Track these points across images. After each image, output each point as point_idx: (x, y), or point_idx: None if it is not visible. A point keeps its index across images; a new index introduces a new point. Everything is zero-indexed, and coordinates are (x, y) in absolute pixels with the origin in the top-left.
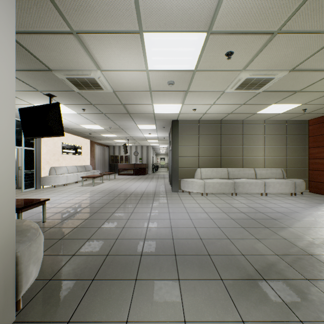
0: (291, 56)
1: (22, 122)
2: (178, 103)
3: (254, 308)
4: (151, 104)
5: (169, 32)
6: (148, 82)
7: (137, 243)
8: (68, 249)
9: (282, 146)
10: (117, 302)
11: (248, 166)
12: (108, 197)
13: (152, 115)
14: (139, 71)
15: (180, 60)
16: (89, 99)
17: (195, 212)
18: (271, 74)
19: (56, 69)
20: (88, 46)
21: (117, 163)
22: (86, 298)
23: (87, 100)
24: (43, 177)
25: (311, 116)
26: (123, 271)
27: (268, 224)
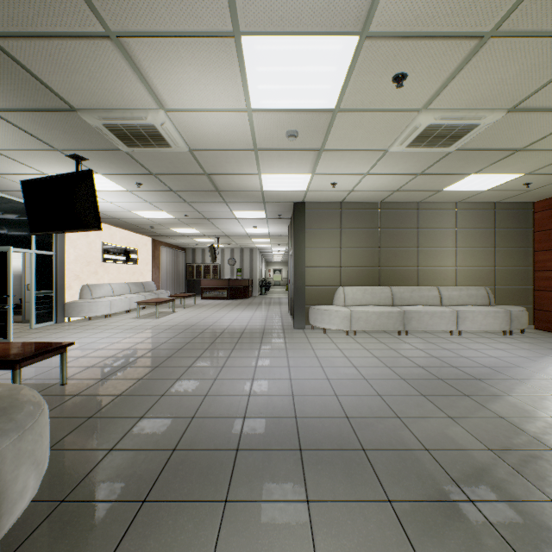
0: (513, 83)
1: (26, 206)
2: (306, 171)
3: None
4: (257, 173)
5: (290, 35)
6: (250, 133)
7: (231, 426)
8: (101, 438)
9: (487, 248)
10: (188, 551)
11: (427, 284)
12: (182, 338)
13: (259, 193)
14: (235, 111)
15: (310, 90)
16: (147, 165)
17: (336, 367)
18: (473, 116)
19: (84, 107)
20: (139, 63)
21: (199, 279)
22: (128, 543)
23: (144, 167)
24: (70, 302)
25: (538, 196)
26: (203, 482)
27: (467, 388)
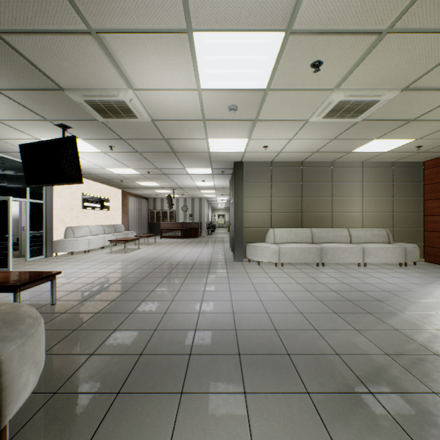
0: (406, 68)
1: (23, 164)
2: (243, 137)
3: (359, 439)
4: (205, 138)
5: (231, 31)
6: (200, 107)
7: (185, 336)
8: (84, 346)
9: (387, 198)
10: (153, 429)
11: (339, 226)
12: (145, 269)
13: (207, 154)
14: (188, 90)
15: (247, 74)
16: (118, 132)
17: (267, 291)
18: (375, 94)
19: (70, 87)
20: (114, 53)
21: (158, 222)
22: (107, 423)
23: (116, 133)
24: (56, 241)
25: (427, 156)
26: (163, 379)
27: (370, 307)
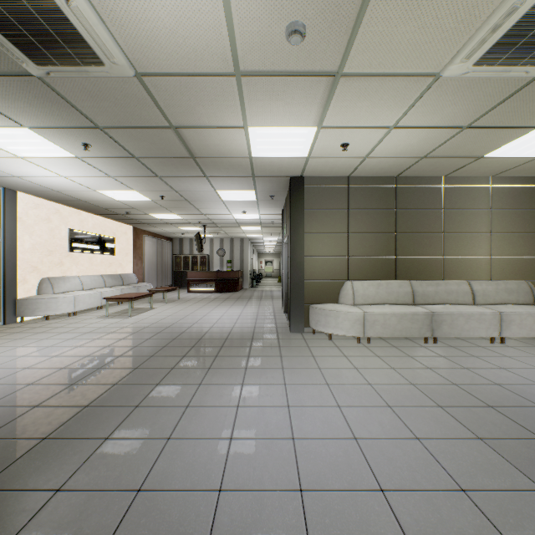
0: None
1: None
2: (310, 121)
3: None
4: (243, 125)
5: None
6: (227, 32)
7: None
8: None
9: (528, 234)
10: None
11: (454, 277)
12: (146, 349)
13: (247, 162)
14: None
15: None
16: (84, 108)
17: (360, 406)
18: None
19: None
20: None
21: (186, 270)
22: None
23: (82, 113)
24: (22, 299)
25: None
26: None
27: None
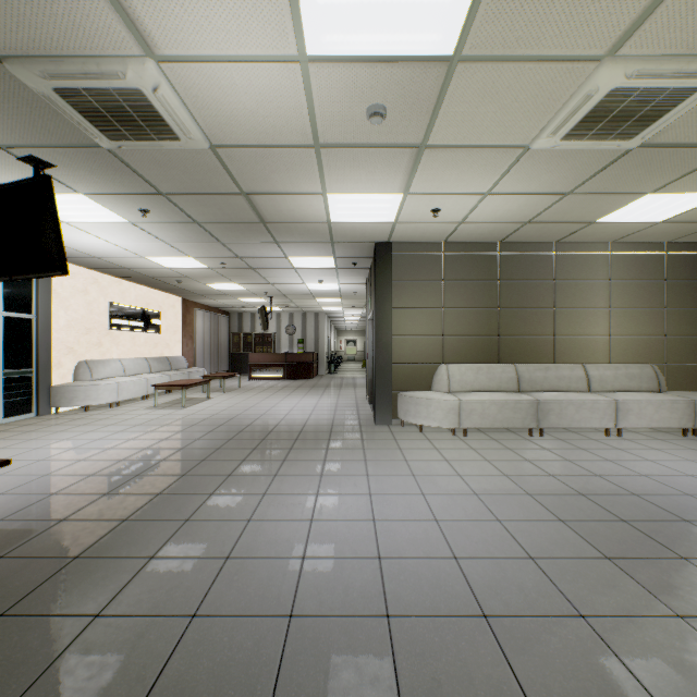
0: None
1: None
2: (395, 188)
3: None
4: (321, 192)
5: None
6: (307, 112)
7: (262, 643)
8: None
9: (653, 309)
10: None
11: (567, 360)
12: (210, 441)
13: (325, 228)
14: (279, 61)
15: (413, 8)
16: (149, 176)
17: (446, 494)
18: (694, 71)
19: (12, 52)
20: None
21: (247, 352)
22: None
23: (146, 180)
24: (57, 386)
25: None
26: None
27: (678, 541)
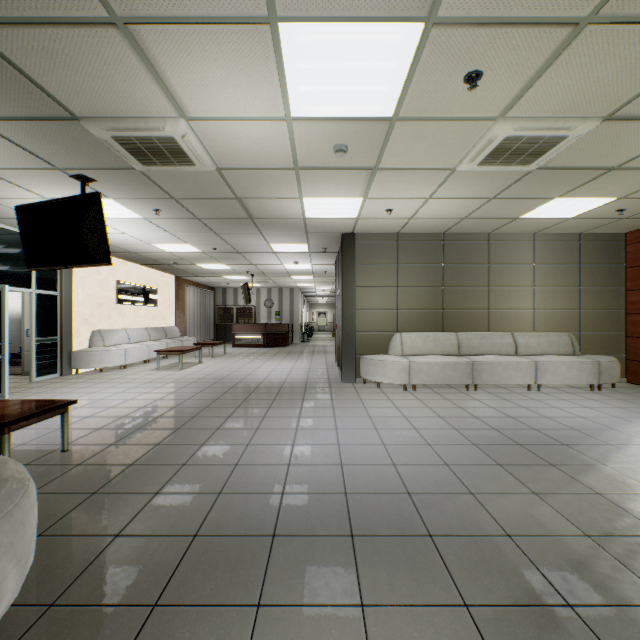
0: (612, 84)
1: (22, 236)
2: (356, 195)
3: None
4: (298, 197)
5: (339, 21)
6: (290, 148)
7: (266, 505)
8: (106, 521)
9: (570, 288)
10: None
11: (500, 330)
12: (209, 394)
13: (301, 222)
14: (272, 120)
15: (363, 93)
16: (166, 187)
17: (393, 429)
18: (561, 126)
19: (88, 115)
20: (154, 58)
21: (230, 323)
22: None
23: (163, 189)
24: (77, 351)
25: (631, 225)
26: (230, 580)
27: (553, 456)
